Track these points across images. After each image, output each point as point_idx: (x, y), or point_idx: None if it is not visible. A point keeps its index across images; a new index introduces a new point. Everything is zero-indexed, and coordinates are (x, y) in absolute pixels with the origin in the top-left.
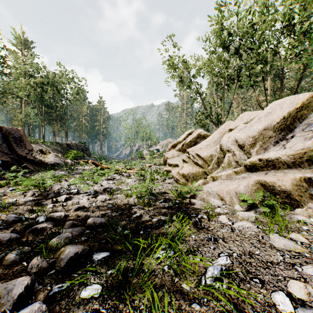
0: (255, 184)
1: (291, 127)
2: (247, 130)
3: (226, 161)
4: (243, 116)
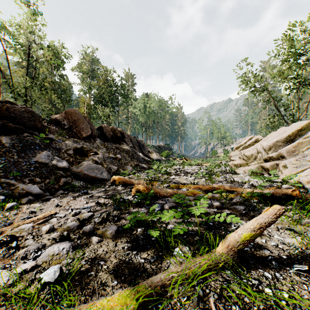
0: (258, 166)
1: (293, 140)
2: (268, 142)
3: (258, 158)
4: (278, 130)
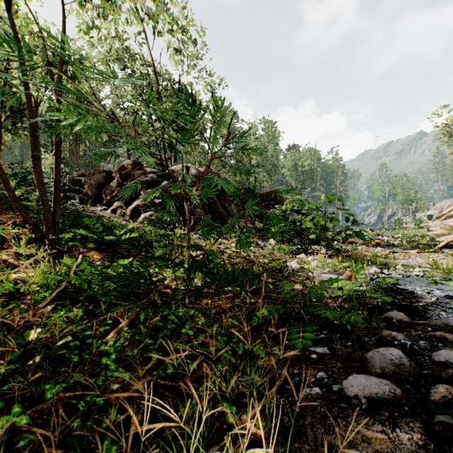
0: None
1: None
2: None
3: None
4: None
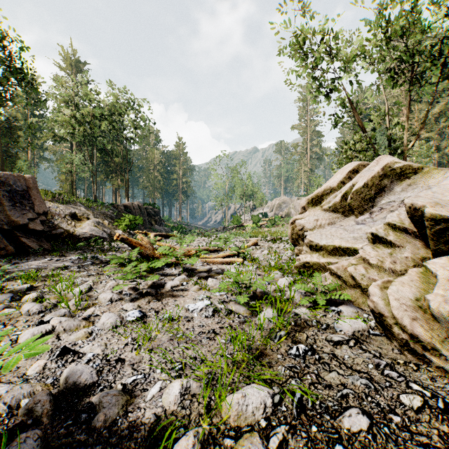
0: None
1: None
2: None
3: None
4: None
